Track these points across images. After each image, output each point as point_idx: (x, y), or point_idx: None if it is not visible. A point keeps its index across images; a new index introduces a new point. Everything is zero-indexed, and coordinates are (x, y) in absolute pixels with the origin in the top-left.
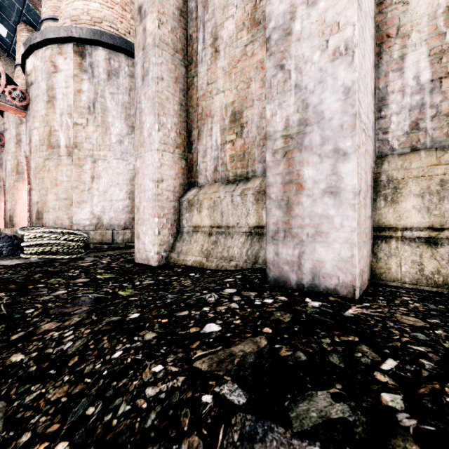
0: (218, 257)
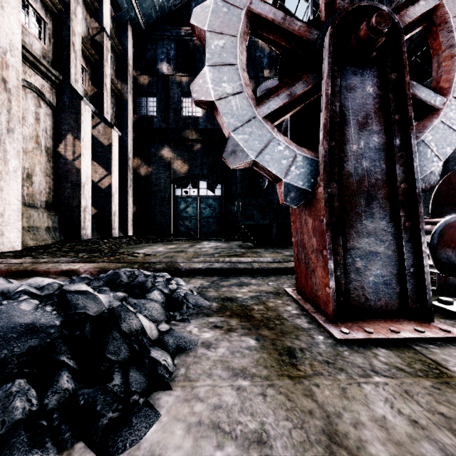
0: (41, 240)
